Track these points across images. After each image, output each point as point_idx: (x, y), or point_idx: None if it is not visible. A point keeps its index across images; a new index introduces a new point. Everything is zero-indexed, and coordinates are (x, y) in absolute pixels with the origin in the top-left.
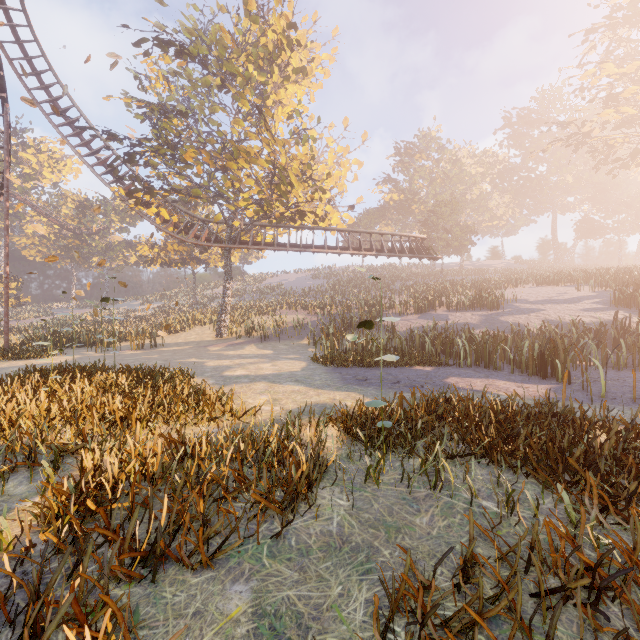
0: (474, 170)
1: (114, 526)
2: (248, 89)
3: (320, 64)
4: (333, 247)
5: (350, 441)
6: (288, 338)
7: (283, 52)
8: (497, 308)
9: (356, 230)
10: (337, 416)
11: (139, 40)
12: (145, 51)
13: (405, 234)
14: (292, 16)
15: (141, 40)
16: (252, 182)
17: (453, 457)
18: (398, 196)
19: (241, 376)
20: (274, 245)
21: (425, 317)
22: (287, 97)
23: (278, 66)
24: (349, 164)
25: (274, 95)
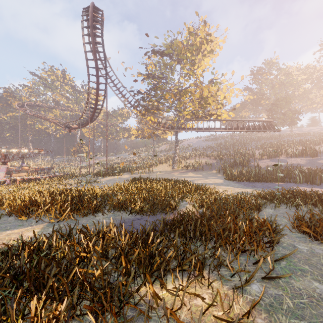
0: (300, 77)
1: (214, 210)
2: (188, 64)
3: (218, 45)
4: (224, 128)
5: (262, 201)
6: (205, 170)
7: (203, 45)
8: (316, 156)
9: (236, 120)
10: (257, 193)
11: (146, 52)
12: (148, 56)
13: (261, 120)
14: (208, 30)
15: (147, 52)
16: (191, 104)
17: (302, 205)
18: (253, 96)
19: (202, 183)
20: (197, 129)
21: (273, 160)
22: (204, 64)
23: (201, 51)
24: (233, 90)
25: (199, 64)
